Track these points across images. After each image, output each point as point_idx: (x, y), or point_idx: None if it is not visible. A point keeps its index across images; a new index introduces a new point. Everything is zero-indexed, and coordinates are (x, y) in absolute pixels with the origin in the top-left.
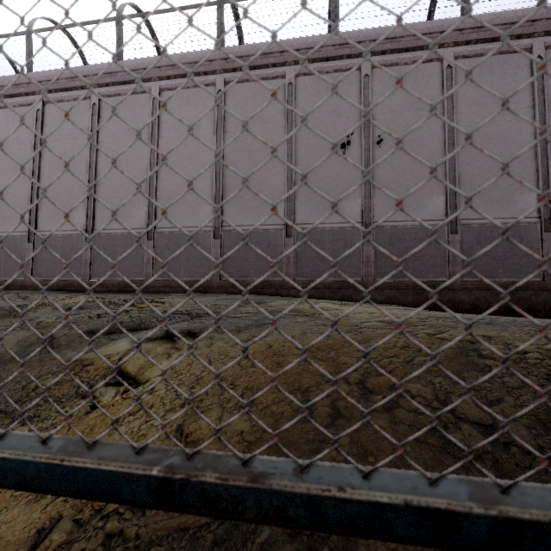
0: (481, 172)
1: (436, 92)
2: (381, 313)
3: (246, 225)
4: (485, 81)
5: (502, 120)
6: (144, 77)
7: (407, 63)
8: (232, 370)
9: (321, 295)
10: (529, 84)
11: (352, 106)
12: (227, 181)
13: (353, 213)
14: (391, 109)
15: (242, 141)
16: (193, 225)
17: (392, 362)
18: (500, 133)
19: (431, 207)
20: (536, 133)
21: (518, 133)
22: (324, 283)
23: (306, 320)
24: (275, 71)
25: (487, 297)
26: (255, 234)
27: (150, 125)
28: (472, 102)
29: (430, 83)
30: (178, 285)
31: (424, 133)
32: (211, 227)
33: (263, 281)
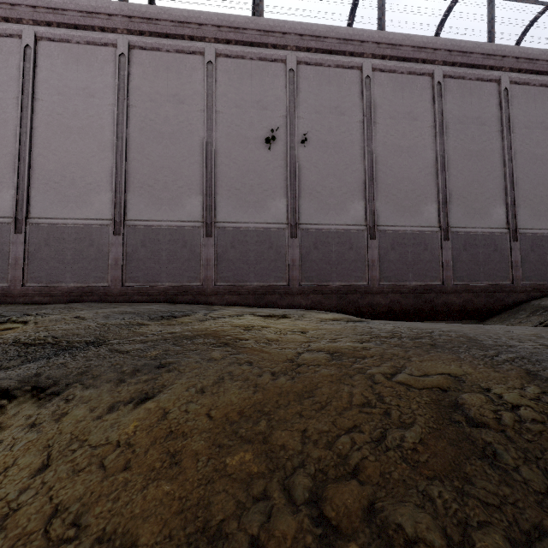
0: (395, 182)
1: (357, 100)
2: (314, 330)
3: (157, 220)
4: (397, 96)
5: (411, 135)
6: (10, 16)
7: (331, 65)
8: (84, 482)
9: (245, 302)
10: (431, 106)
11: (277, 99)
12: (132, 165)
13: (278, 213)
14: (316, 109)
15: (151, 120)
16: (84, 217)
17: (355, 443)
18: (410, 147)
19: (353, 212)
20: (437, 151)
21: (424, 149)
22: (248, 288)
23: (224, 355)
24: (192, 45)
25: (400, 300)
26: (167, 231)
27: (19, 80)
28: (387, 115)
29: (352, 90)
30: (62, 293)
31: (346, 138)
32: (110, 220)
33: (177, 287)
